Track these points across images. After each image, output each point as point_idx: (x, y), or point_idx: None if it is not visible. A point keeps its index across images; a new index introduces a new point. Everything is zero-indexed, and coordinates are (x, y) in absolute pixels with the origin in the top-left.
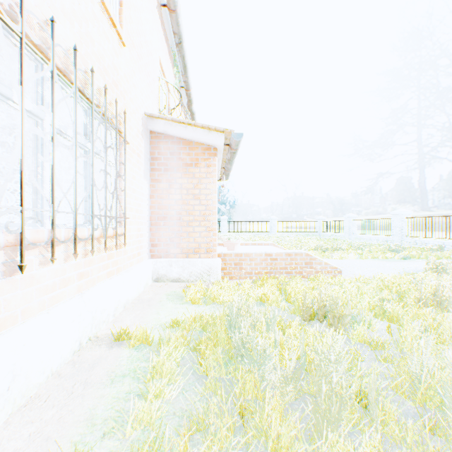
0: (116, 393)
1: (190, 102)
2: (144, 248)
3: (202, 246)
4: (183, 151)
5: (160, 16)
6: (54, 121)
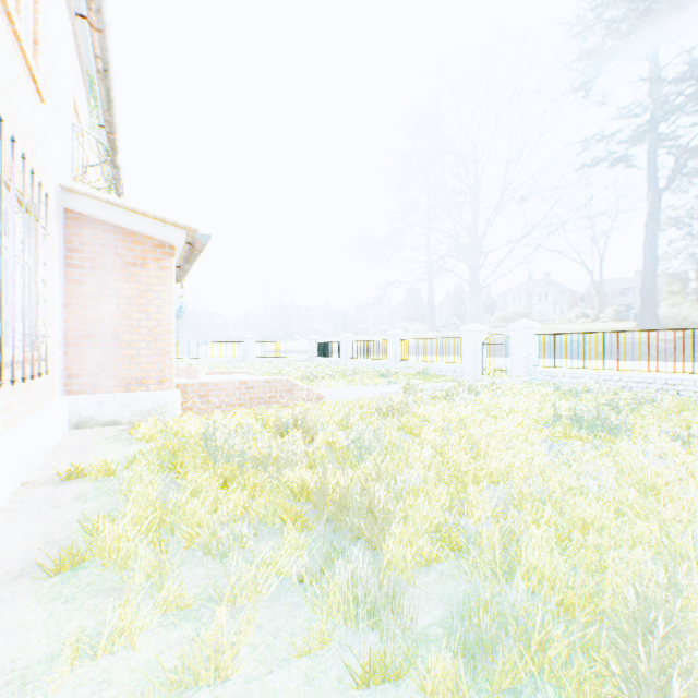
0: (97, 505)
1: (114, 150)
2: (58, 380)
3: (152, 374)
4: (123, 244)
5: (74, 27)
6: (2, 230)
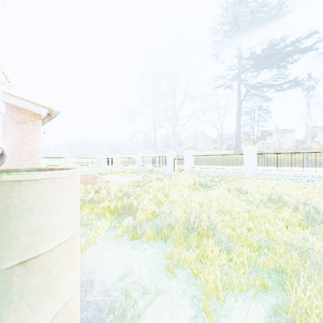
0: None
1: None
2: None
3: None
4: (15, 113)
5: None
6: None
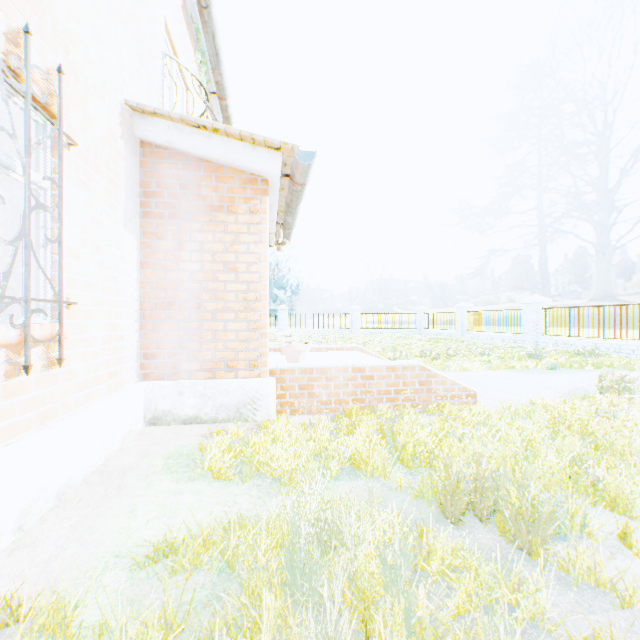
0: None
1: (227, 120)
2: (127, 362)
3: (241, 356)
4: (206, 183)
5: None
6: None
